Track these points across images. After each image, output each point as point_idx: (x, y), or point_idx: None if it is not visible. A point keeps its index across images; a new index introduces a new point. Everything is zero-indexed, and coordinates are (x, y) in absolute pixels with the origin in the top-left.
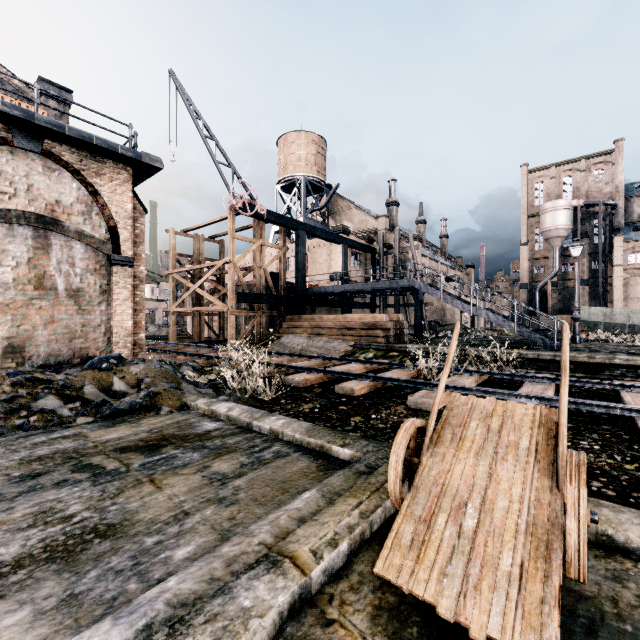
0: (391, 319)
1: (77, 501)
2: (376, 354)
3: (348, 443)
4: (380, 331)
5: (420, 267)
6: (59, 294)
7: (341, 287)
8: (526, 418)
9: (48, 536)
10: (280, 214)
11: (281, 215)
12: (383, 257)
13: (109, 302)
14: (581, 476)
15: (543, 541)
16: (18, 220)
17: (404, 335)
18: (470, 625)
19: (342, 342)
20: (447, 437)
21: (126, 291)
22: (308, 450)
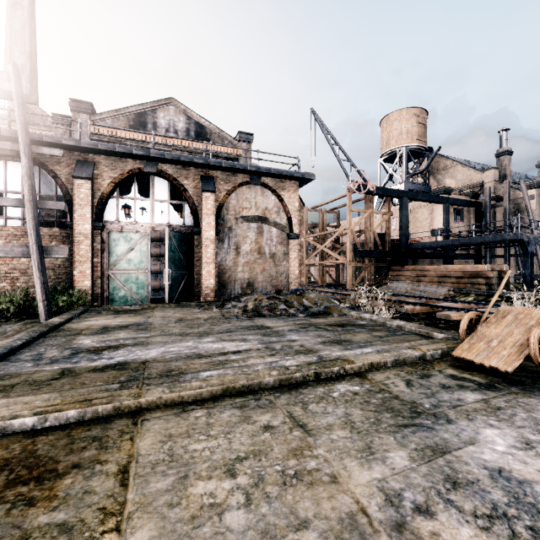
0: (494, 269)
1: (327, 334)
2: (476, 298)
3: (443, 332)
4: (481, 279)
5: (539, 215)
6: (266, 256)
7: (442, 242)
8: (538, 314)
9: (327, 339)
10: (386, 188)
11: (387, 188)
12: (489, 210)
13: (287, 260)
14: (539, 326)
15: (522, 348)
16: (252, 220)
17: (509, 283)
18: (484, 364)
19: (442, 287)
20: (493, 321)
21: (295, 253)
22: (420, 334)
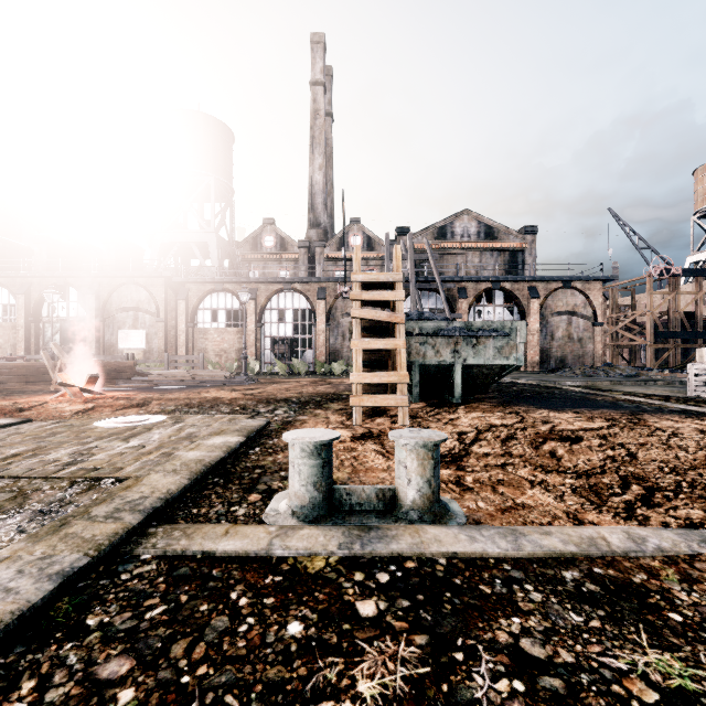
0: None
1: None
2: None
3: None
4: None
5: None
6: (574, 340)
7: None
8: None
9: None
10: (695, 269)
11: (696, 269)
12: None
13: (592, 343)
14: None
15: None
16: (563, 314)
17: None
18: None
19: None
20: None
21: (599, 338)
22: None
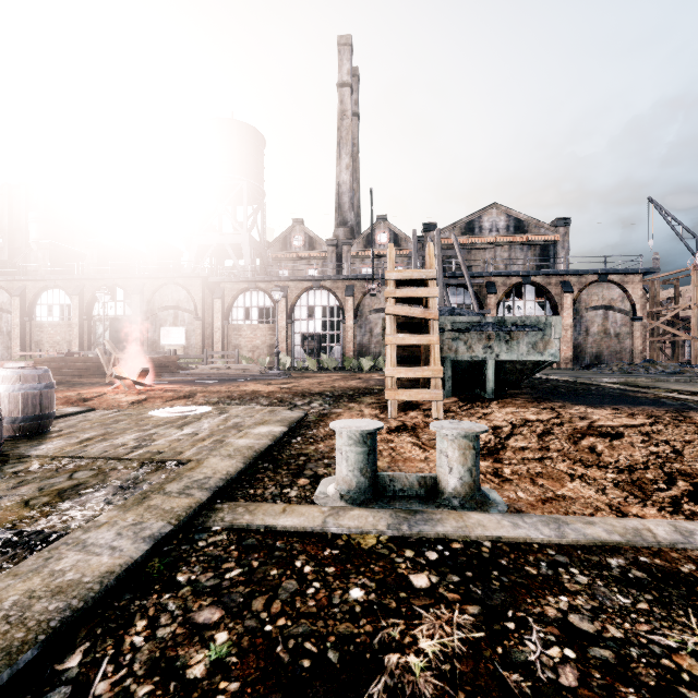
0: None
1: None
2: None
3: None
4: None
5: None
6: (611, 336)
7: None
8: None
9: None
10: None
11: None
12: None
13: (630, 338)
14: None
15: None
16: (599, 309)
17: None
18: None
19: None
20: None
21: (638, 333)
22: None
